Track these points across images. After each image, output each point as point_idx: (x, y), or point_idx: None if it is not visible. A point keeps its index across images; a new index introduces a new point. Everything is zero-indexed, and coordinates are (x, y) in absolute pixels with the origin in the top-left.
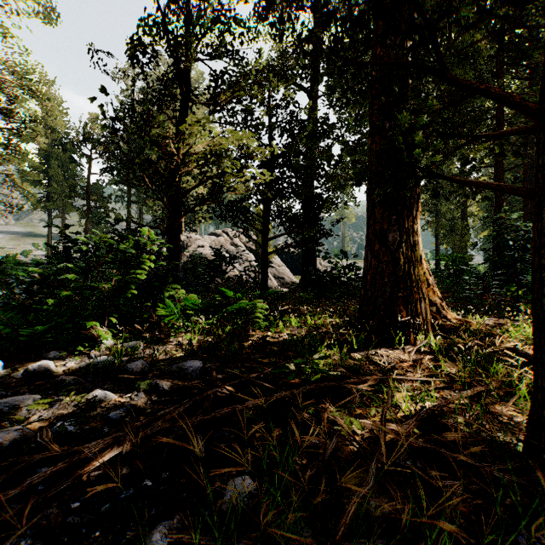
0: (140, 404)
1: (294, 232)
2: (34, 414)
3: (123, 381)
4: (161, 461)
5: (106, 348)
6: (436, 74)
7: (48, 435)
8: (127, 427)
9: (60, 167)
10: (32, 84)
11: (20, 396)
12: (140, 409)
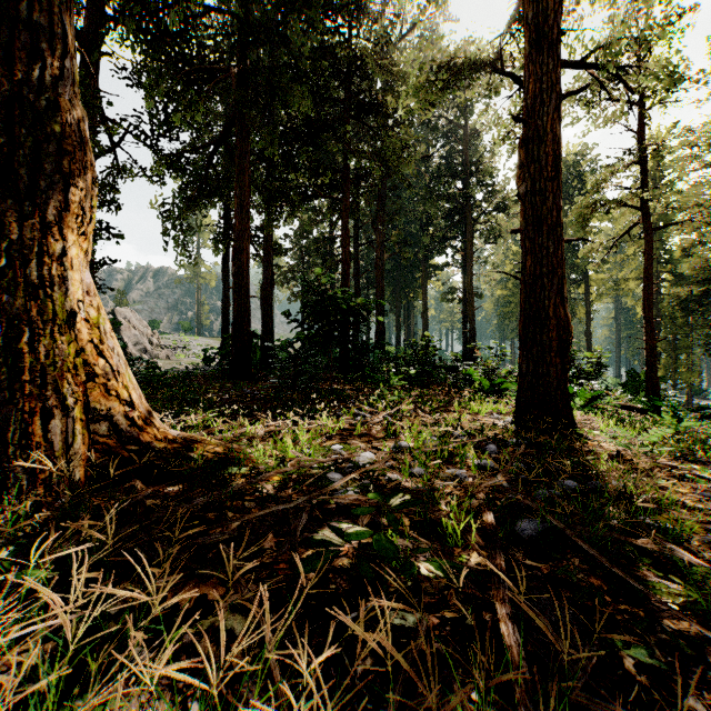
0: None
1: None
2: None
3: None
4: None
5: None
6: None
7: None
8: None
9: None
10: None
11: None
12: None
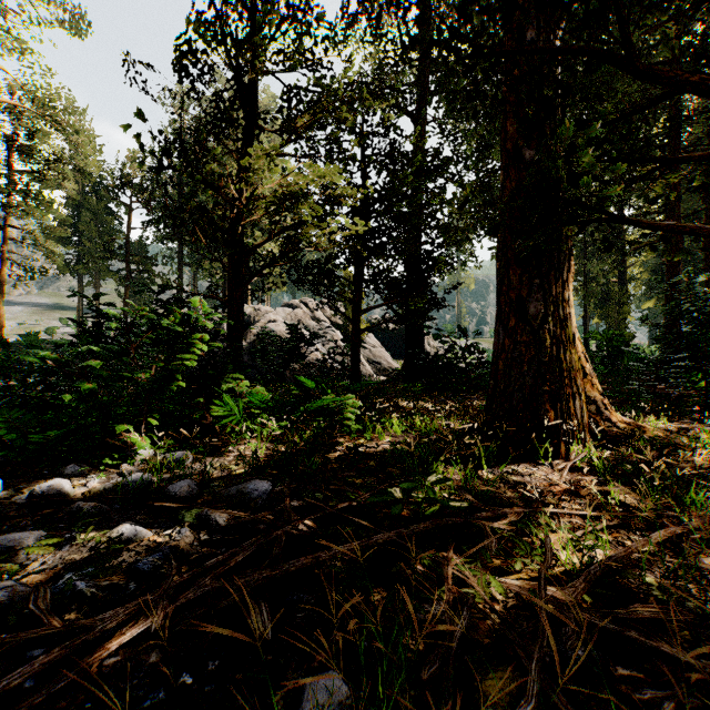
0: (184, 547)
1: (395, 302)
2: (35, 559)
3: (161, 509)
4: (208, 641)
5: (142, 461)
6: (617, 64)
7: (45, 599)
8: (161, 585)
9: (94, 220)
10: (57, 114)
11: (17, 533)
12: (182, 553)
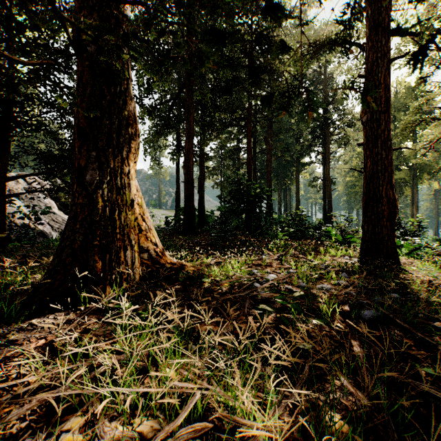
0: None
1: (45, 173)
2: None
3: None
4: None
5: None
6: None
7: None
8: None
9: None
10: None
11: None
12: None
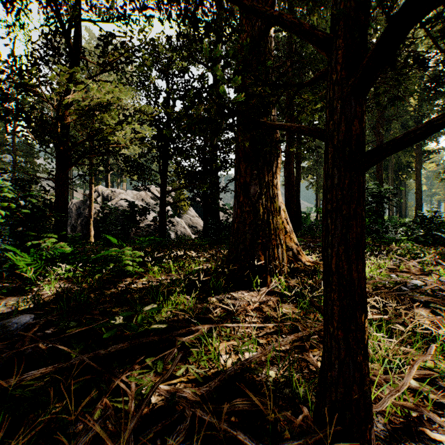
0: None
1: (189, 186)
2: None
3: None
4: None
5: None
6: (235, 2)
7: None
8: None
9: None
10: None
11: None
12: None
